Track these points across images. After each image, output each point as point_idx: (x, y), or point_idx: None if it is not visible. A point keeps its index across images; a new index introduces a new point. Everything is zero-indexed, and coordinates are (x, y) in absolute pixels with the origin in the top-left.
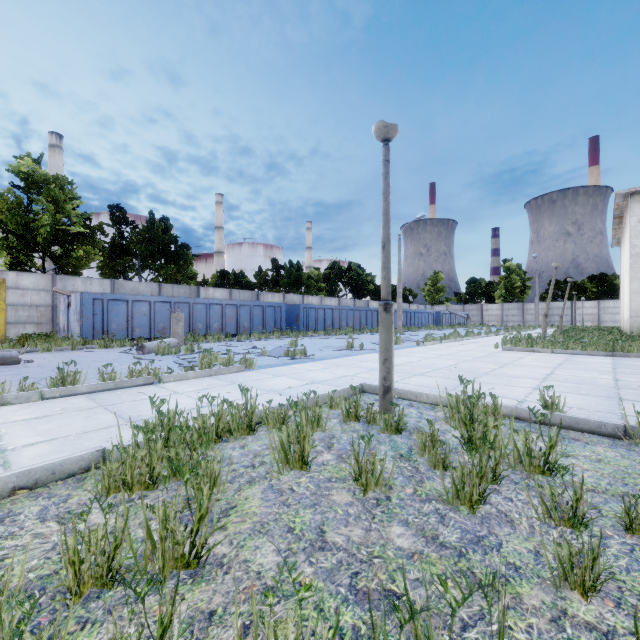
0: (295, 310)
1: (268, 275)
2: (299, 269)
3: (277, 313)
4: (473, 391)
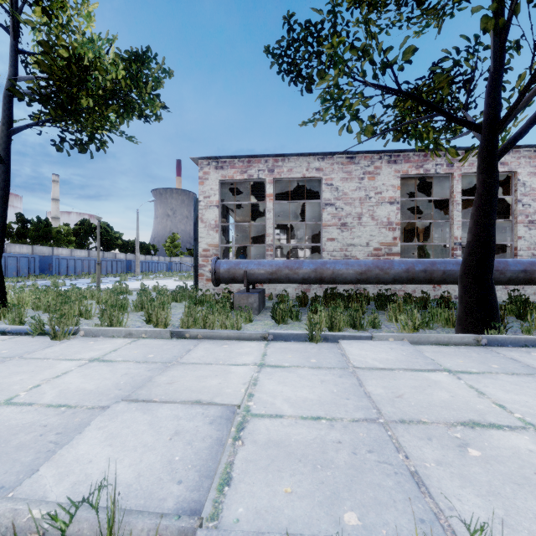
0: (48, 260)
1: (12, 227)
2: (48, 225)
3: (31, 262)
4: (121, 284)
